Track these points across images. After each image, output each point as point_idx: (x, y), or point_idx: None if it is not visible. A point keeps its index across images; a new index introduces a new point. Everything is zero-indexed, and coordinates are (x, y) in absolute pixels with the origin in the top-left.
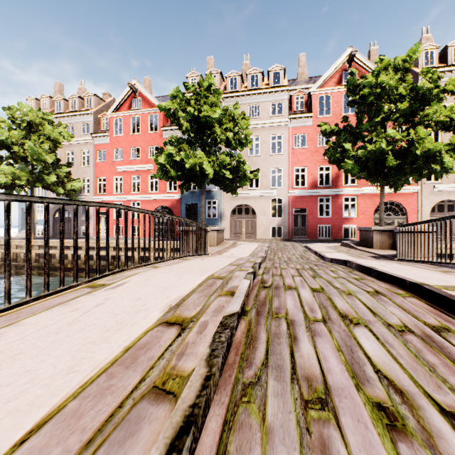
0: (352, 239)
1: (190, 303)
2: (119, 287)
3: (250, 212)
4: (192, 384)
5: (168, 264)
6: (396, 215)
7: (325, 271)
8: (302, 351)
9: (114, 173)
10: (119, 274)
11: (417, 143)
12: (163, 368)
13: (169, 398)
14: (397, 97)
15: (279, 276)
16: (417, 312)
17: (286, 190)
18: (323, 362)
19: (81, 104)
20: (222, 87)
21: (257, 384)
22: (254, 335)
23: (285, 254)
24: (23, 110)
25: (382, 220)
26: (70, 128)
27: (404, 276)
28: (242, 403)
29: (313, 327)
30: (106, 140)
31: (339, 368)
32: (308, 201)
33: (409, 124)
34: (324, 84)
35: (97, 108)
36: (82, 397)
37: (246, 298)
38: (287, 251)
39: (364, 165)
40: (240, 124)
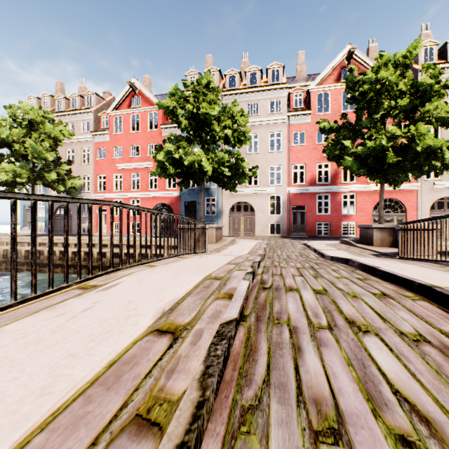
0: (351, 236)
1: (185, 308)
2: (111, 289)
3: (249, 210)
4: (181, 413)
5: (164, 263)
6: (395, 212)
7: (327, 271)
8: (308, 365)
9: (114, 171)
10: (113, 273)
11: (418, 140)
12: (149, 390)
13: (153, 432)
14: (397, 93)
15: (279, 275)
16: (431, 318)
17: (284, 187)
18: (333, 379)
19: (81, 103)
20: (220, 85)
21: (258, 409)
22: (253, 345)
23: (284, 251)
24: (24, 108)
25: (381, 217)
26: (71, 126)
27: (411, 276)
28: (241, 434)
29: (318, 335)
30: (106, 138)
31: (351, 388)
32: (307, 198)
33: (409, 121)
34: (323, 81)
35: (97, 106)
36: (51, 429)
37: (245, 302)
38: (286, 248)
39: (363, 162)
40: (239, 121)
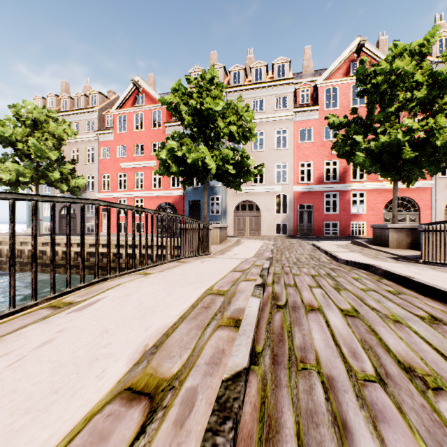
0: (360, 236)
1: (175, 343)
2: (88, 308)
3: (254, 209)
4: None
5: (161, 270)
6: (407, 211)
7: (348, 280)
8: None
9: (117, 170)
10: (97, 285)
11: (437, 133)
12: None
13: None
14: (413, 84)
15: (294, 287)
16: None
17: (291, 185)
18: None
19: (86, 102)
20: (225, 81)
21: None
22: (273, 417)
23: (292, 253)
24: (28, 107)
25: (395, 217)
26: (75, 126)
27: None
28: None
29: (367, 396)
30: (110, 137)
31: None
32: (314, 197)
33: (426, 114)
34: (331, 75)
35: (101, 105)
36: None
37: (255, 330)
38: (294, 250)
39: (376, 158)
40: (244, 117)
